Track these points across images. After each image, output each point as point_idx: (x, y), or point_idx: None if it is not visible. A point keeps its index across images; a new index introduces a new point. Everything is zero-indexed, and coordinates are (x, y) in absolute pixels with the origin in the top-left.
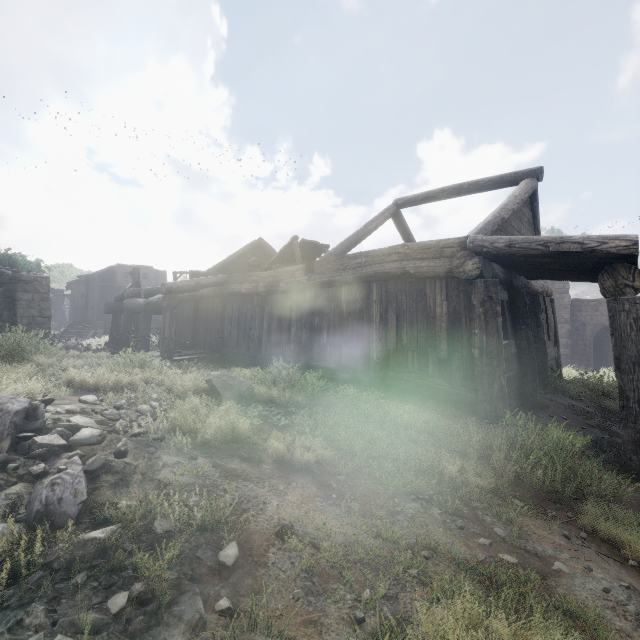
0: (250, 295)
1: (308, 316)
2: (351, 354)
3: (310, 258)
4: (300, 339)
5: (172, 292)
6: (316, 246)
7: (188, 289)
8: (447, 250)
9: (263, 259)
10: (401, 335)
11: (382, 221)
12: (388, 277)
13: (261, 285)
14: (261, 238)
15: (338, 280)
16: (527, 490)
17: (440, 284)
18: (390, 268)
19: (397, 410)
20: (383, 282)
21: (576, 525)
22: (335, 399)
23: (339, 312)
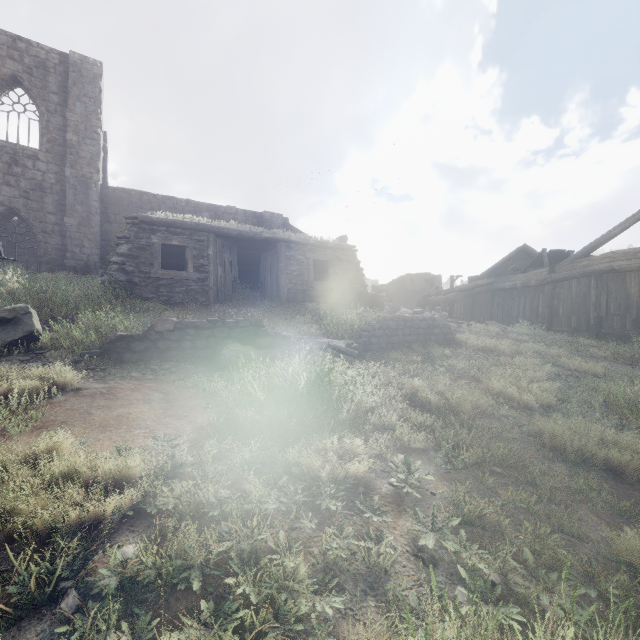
0: (511, 289)
1: (549, 300)
2: (578, 321)
3: (559, 261)
4: (544, 315)
5: (461, 291)
6: (562, 252)
7: (470, 288)
8: (639, 254)
9: (527, 260)
10: (610, 307)
11: (631, 223)
12: (601, 272)
13: (518, 283)
14: (525, 244)
15: (569, 276)
16: (625, 359)
17: (634, 275)
18: (602, 267)
19: (583, 339)
20: (598, 276)
21: (636, 366)
22: (550, 336)
23: (570, 296)
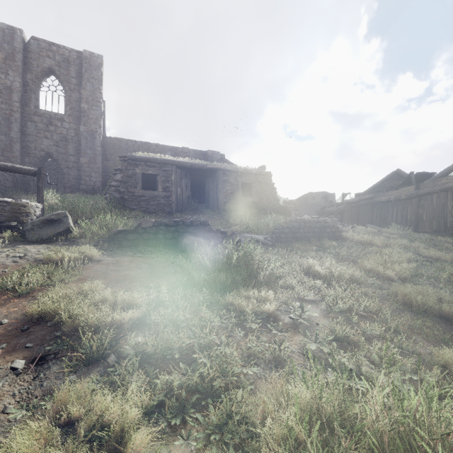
0: (386, 202)
1: (415, 209)
2: (437, 225)
3: (424, 180)
4: (412, 220)
5: (348, 203)
6: (426, 174)
7: (355, 202)
8: None
9: (400, 181)
10: None
11: None
12: None
13: (392, 197)
14: (398, 169)
15: (431, 191)
16: None
17: None
18: None
19: (440, 237)
20: None
21: None
22: (415, 235)
23: (432, 206)
